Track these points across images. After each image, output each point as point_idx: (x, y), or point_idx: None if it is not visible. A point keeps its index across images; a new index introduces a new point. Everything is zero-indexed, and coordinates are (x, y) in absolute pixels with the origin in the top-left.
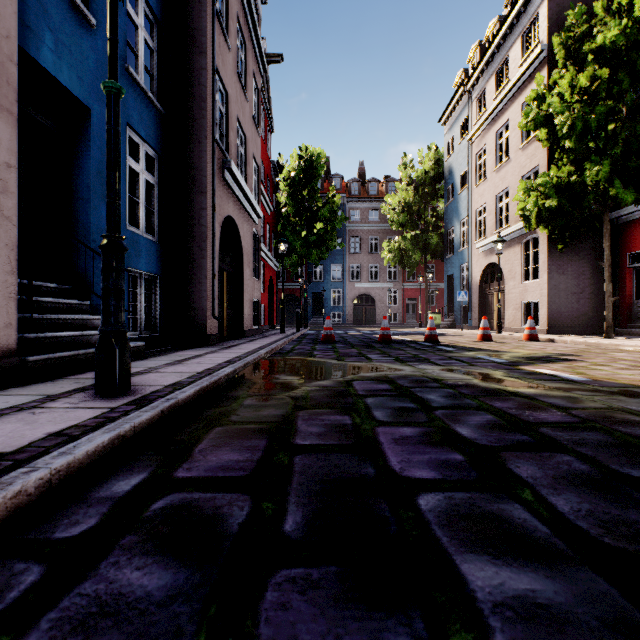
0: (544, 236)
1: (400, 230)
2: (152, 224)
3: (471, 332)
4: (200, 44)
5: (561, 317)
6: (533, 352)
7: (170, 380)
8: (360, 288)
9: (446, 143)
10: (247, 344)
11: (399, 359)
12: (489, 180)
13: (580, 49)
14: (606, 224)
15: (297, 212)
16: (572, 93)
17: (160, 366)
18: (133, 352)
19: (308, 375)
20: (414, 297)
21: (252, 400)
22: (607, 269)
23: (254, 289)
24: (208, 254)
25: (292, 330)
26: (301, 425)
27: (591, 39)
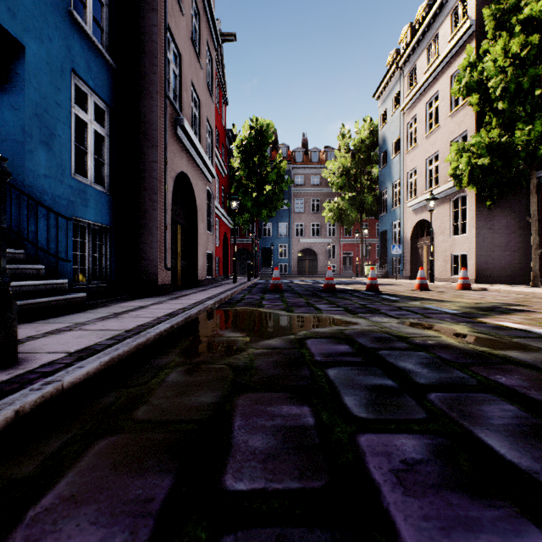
0: (472, 194)
1: (338, 193)
2: (103, 175)
3: (404, 281)
4: (152, 1)
5: (488, 268)
6: (477, 301)
7: (84, 343)
8: (303, 243)
9: (380, 115)
10: (198, 294)
11: (349, 310)
12: (420, 146)
13: (509, 20)
14: (533, 182)
15: (249, 176)
16: (505, 58)
17: (90, 321)
18: (71, 304)
19: (255, 331)
20: (350, 251)
21: (180, 372)
22: (534, 223)
23: (208, 242)
24: (160, 206)
25: (244, 280)
26: (238, 430)
27: (517, 13)
